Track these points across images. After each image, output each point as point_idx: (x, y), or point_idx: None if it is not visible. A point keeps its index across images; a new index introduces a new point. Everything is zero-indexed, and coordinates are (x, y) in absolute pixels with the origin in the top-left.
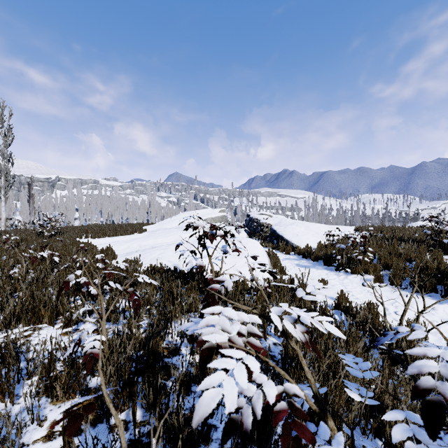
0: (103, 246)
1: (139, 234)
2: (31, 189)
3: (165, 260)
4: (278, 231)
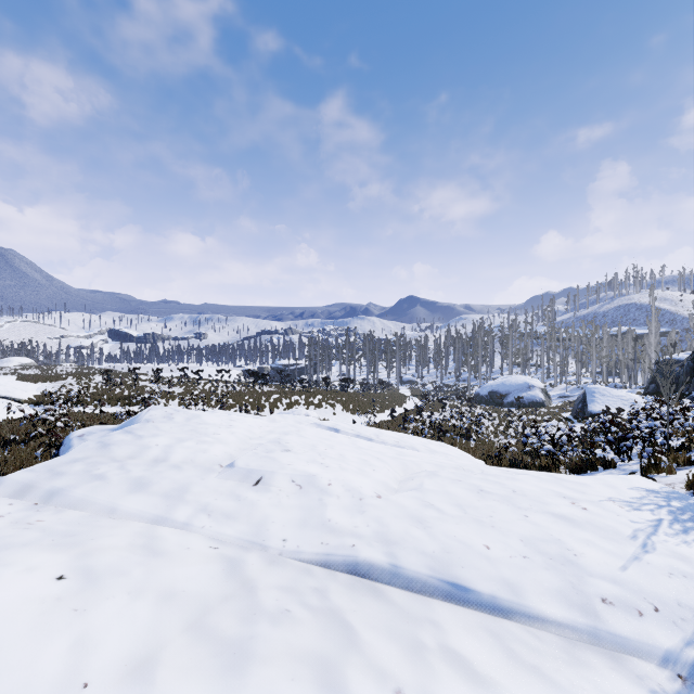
0: None
1: None
2: None
3: None
4: None
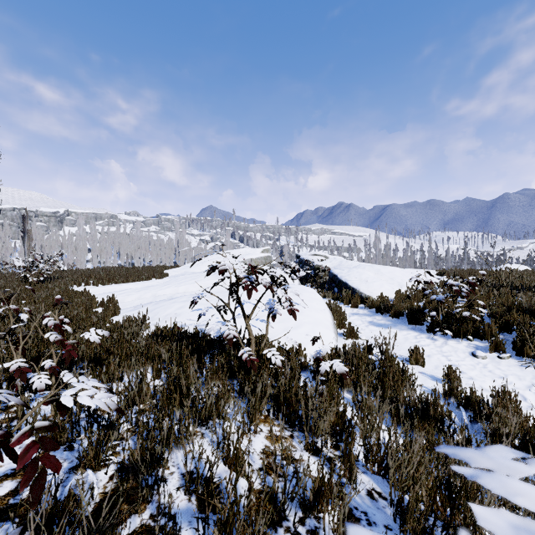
0: (105, 296)
1: (156, 280)
2: (26, 223)
3: (185, 317)
4: (340, 276)
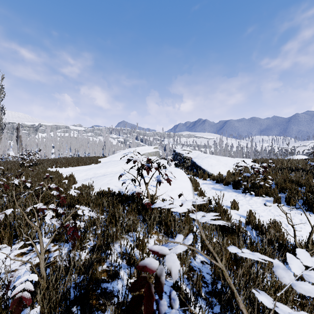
0: (67, 173)
1: (95, 165)
2: (19, 132)
3: (112, 185)
4: (197, 162)
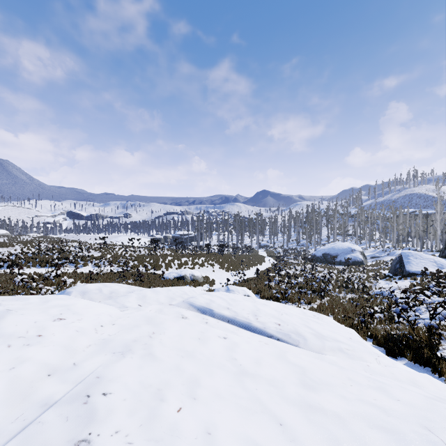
0: None
1: None
2: None
3: None
4: None
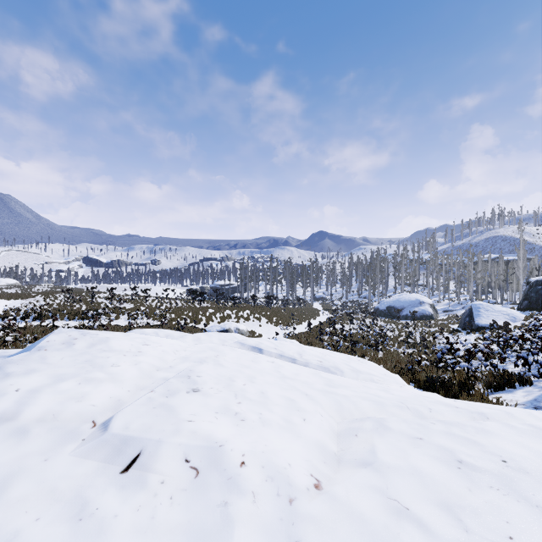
0: None
1: None
2: None
3: None
4: None
